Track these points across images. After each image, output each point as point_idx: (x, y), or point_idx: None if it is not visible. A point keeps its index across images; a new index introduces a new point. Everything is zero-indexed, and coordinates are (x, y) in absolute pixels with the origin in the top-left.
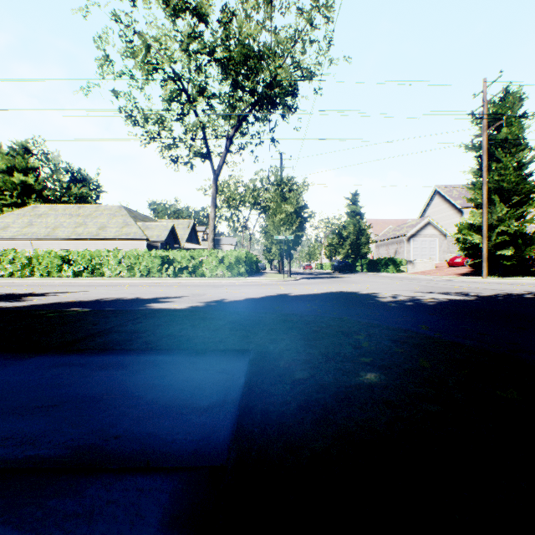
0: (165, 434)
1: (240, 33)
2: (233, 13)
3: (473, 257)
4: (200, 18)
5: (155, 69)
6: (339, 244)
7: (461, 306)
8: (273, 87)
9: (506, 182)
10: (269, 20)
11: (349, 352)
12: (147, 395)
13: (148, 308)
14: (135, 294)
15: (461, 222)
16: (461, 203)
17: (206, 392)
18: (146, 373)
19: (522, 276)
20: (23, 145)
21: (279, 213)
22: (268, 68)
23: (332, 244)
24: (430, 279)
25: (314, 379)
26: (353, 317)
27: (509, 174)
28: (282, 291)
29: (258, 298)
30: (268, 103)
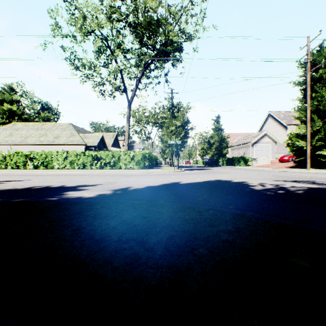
0: None
1: (145, 7)
2: None
3: (298, 155)
4: None
5: (89, 33)
6: (208, 148)
7: None
8: (167, 45)
9: (322, 106)
10: None
11: None
12: None
13: (62, 196)
14: (63, 182)
15: (290, 133)
16: (286, 122)
17: None
18: None
19: None
20: (10, 86)
21: (171, 126)
22: (163, 32)
23: (203, 148)
24: (271, 170)
25: None
26: (246, 209)
27: (324, 100)
28: (174, 180)
29: (156, 186)
30: (163, 55)
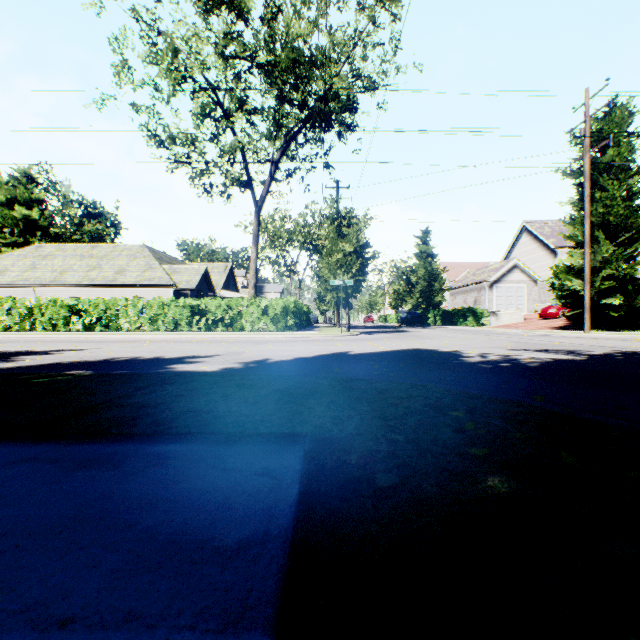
0: (157, 614)
1: (287, 33)
2: (279, 8)
3: (572, 306)
4: (238, 14)
5: (183, 78)
6: (407, 292)
7: (574, 368)
8: (328, 100)
9: (612, 215)
10: (323, 18)
11: (450, 438)
12: (140, 521)
13: (169, 370)
14: (155, 352)
15: (557, 265)
16: (555, 242)
17: (236, 514)
18: (147, 475)
19: (631, 330)
20: (26, 173)
21: (335, 253)
22: (322, 76)
23: (398, 292)
24: (519, 334)
25: (408, 489)
26: (437, 383)
27: (616, 205)
28: (340, 348)
29: (311, 358)
30: (322, 119)
